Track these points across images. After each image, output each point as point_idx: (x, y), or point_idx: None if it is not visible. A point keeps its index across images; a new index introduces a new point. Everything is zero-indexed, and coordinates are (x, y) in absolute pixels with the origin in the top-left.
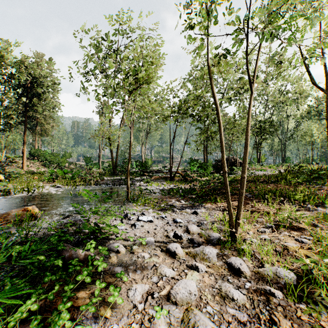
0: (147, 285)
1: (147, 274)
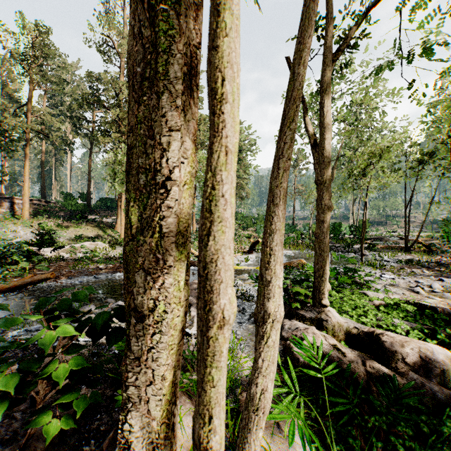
0: (401, 296)
1: (400, 294)
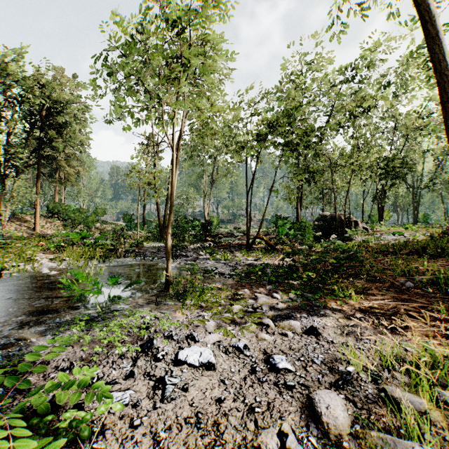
0: None
1: None
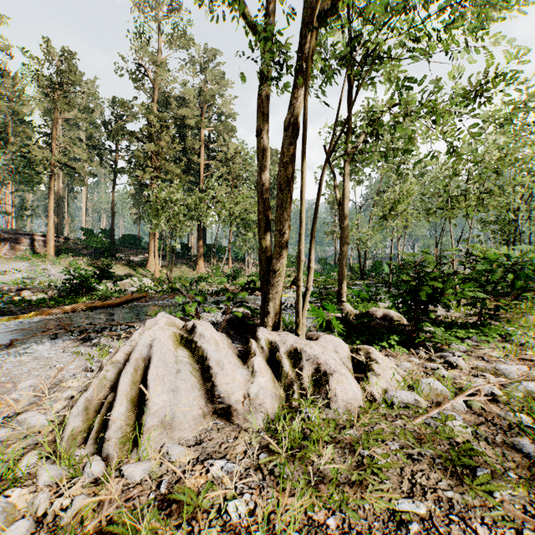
0: None
1: None
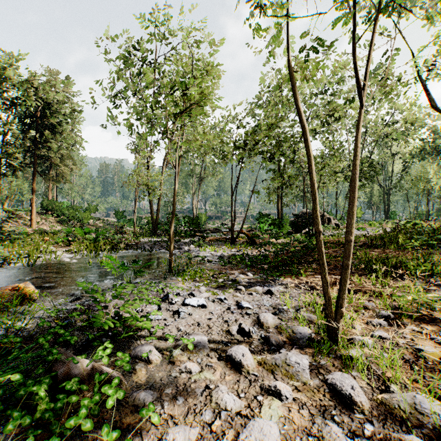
0: (194, 428)
1: (195, 405)
